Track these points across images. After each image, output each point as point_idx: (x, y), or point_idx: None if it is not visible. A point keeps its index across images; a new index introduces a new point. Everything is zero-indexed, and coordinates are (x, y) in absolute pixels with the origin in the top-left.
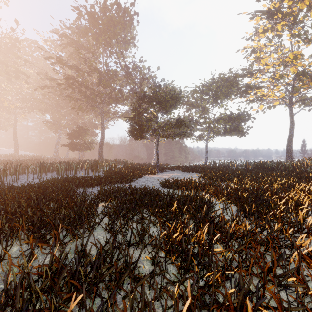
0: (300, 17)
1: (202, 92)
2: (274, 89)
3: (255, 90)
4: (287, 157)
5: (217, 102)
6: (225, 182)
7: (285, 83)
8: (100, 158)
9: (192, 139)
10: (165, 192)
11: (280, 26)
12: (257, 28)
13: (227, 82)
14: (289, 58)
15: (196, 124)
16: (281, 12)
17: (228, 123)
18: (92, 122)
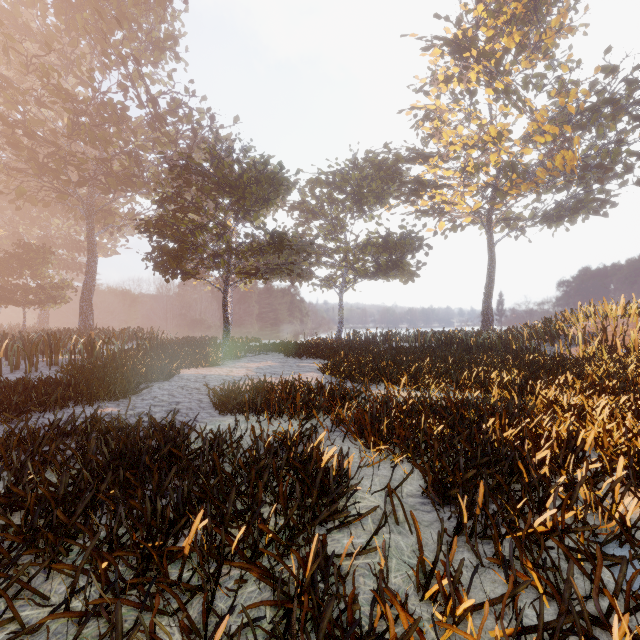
0: (505, 64)
1: (332, 185)
2: (465, 193)
3: (432, 191)
4: (485, 322)
5: (361, 209)
6: (380, 381)
7: (484, 181)
8: (84, 326)
9: (313, 285)
10: (215, 428)
11: (474, 73)
12: (434, 72)
13: (381, 170)
14: (490, 135)
15: (319, 251)
16: (475, 47)
17: (384, 253)
18: (70, 235)
